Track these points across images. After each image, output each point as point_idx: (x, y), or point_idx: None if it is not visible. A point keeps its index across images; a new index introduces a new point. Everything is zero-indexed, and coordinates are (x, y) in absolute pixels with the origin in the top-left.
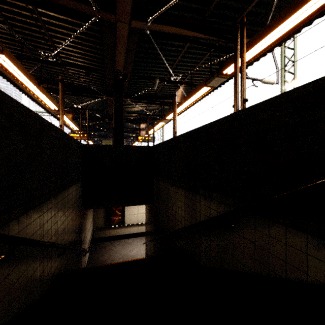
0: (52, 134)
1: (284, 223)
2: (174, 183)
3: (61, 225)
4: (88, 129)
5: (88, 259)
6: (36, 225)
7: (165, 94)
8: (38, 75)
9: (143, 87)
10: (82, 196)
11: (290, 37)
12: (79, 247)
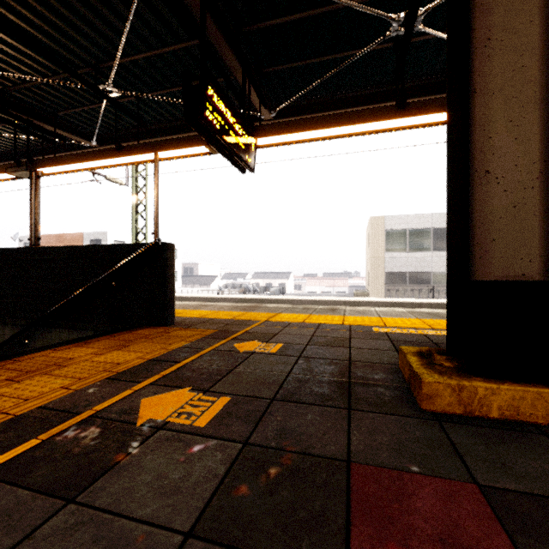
0: None
1: (59, 327)
2: None
3: None
4: None
5: None
6: None
7: None
8: None
9: None
10: None
11: None
12: None
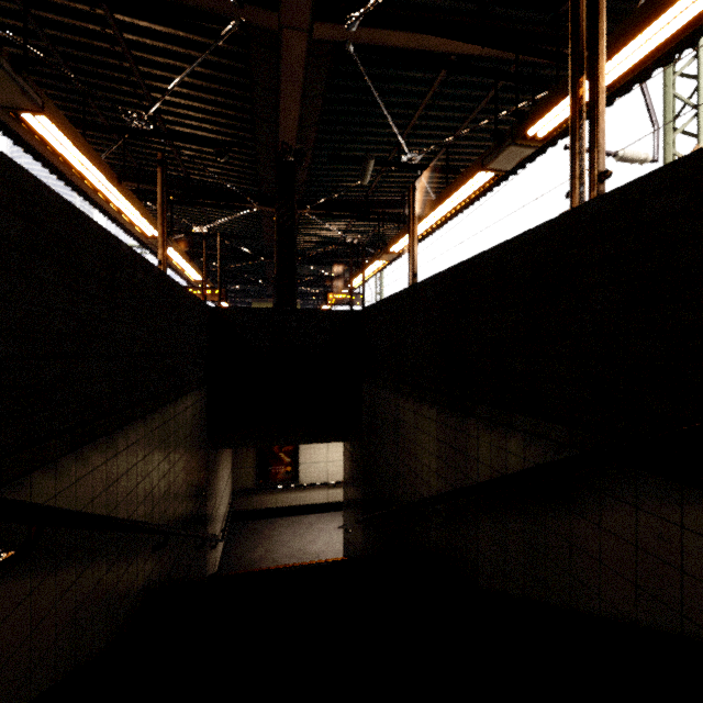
0: (139, 276)
1: None
2: (412, 392)
3: (159, 482)
4: (223, 280)
5: (221, 556)
6: (99, 480)
7: (387, 197)
8: (120, 166)
9: (340, 182)
10: (208, 419)
11: (695, 41)
12: (201, 531)
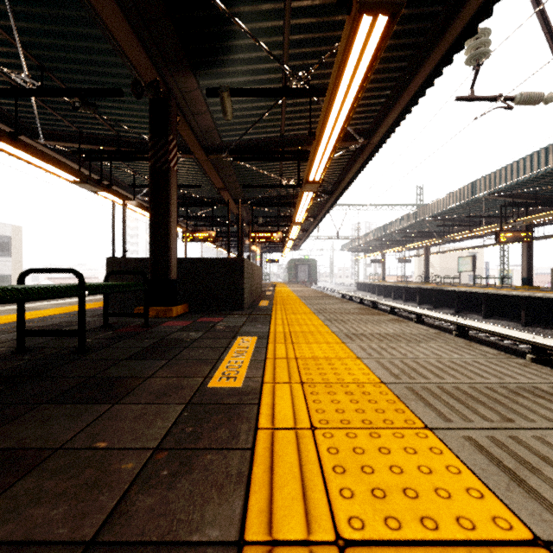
0: None
1: None
2: None
3: None
4: None
5: None
6: None
7: None
8: None
9: None
10: None
11: None
12: None
